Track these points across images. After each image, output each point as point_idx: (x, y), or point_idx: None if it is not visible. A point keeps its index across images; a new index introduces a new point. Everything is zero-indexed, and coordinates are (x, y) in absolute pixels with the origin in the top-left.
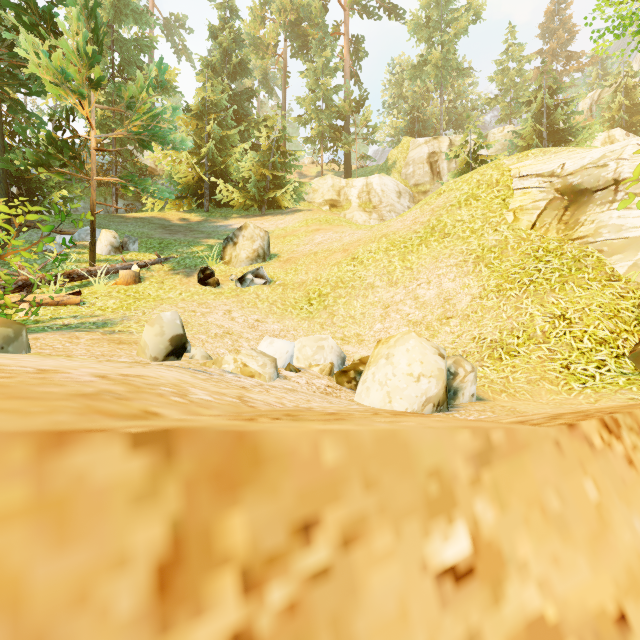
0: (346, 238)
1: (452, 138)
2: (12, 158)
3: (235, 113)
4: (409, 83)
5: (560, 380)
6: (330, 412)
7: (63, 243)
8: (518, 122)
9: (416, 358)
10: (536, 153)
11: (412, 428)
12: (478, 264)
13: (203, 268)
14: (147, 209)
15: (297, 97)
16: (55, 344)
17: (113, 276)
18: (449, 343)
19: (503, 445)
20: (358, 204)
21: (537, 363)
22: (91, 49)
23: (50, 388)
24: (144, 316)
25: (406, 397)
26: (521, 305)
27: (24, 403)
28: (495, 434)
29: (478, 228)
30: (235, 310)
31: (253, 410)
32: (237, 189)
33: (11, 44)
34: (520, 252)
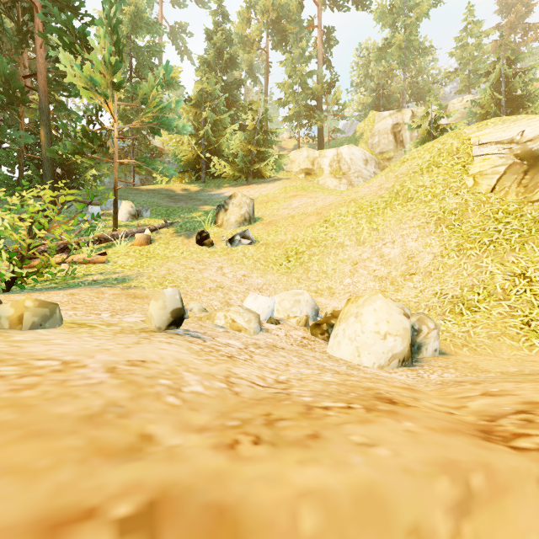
0: (319, 203)
1: (414, 110)
2: (57, 148)
3: (226, 100)
4: (375, 64)
5: (521, 336)
6: (306, 404)
7: (92, 217)
8: (477, 92)
9: (383, 317)
10: (495, 122)
11: (389, 477)
12: (439, 225)
13: (200, 231)
14: (157, 181)
15: (277, 83)
16: (86, 299)
17: (130, 238)
18: (412, 297)
19: (483, 490)
20: (329, 171)
21: (497, 319)
22: (114, 59)
23: (64, 406)
24: (154, 273)
25: (373, 352)
26: (481, 264)
27: (36, 448)
28: (475, 479)
29: (439, 192)
30: (226, 267)
31: (238, 401)
32: (228, 163)
33: (56, 59)
34: (480, 214)
